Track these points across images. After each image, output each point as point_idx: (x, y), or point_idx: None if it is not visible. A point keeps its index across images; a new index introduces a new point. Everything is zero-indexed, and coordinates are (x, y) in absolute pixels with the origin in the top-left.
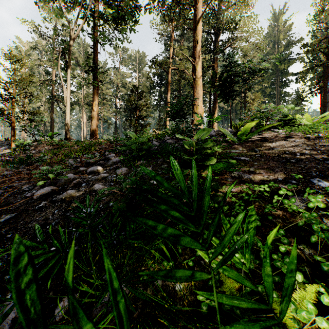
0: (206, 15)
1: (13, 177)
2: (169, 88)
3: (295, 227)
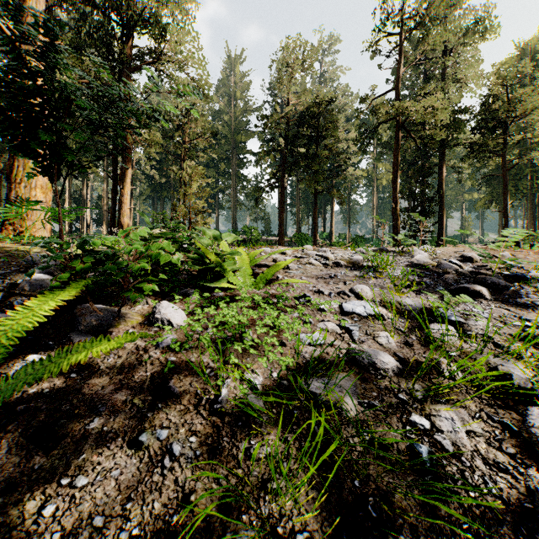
0: None
1: None
2: None
3: None
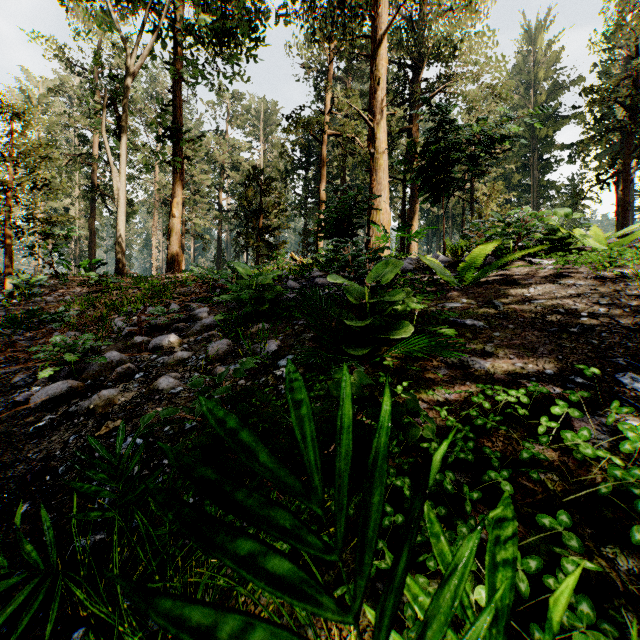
0: (396, 29)
1: None
2: (323, 173)
3: (590, 496)
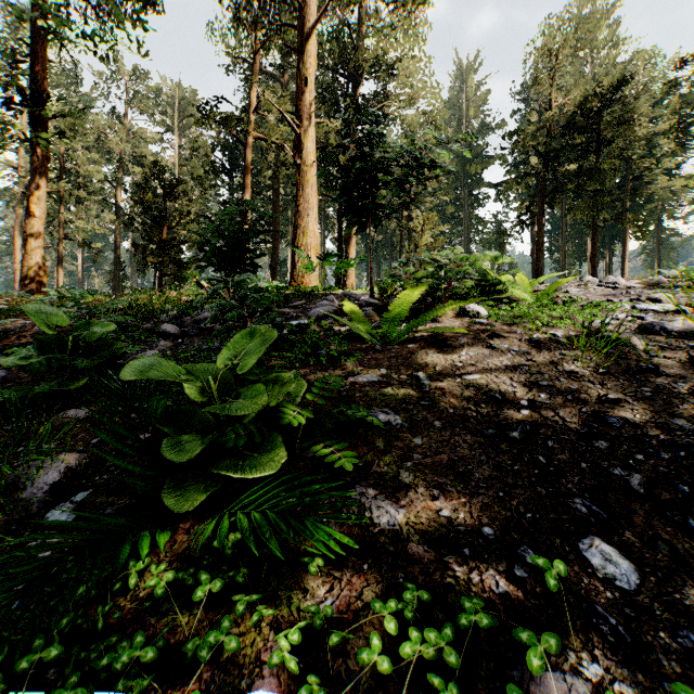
0: (332, 33)
1: None
2: (248, 181)
3: None
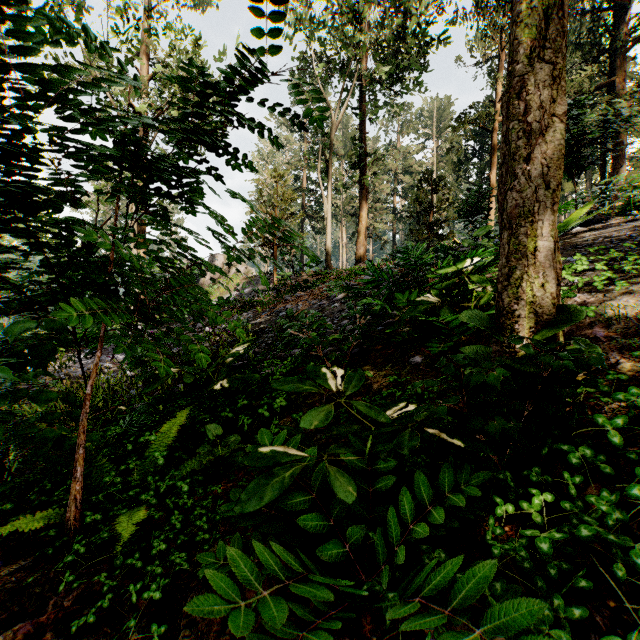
0: None
1: (304, 293)
2: (493, 160)
3: None
